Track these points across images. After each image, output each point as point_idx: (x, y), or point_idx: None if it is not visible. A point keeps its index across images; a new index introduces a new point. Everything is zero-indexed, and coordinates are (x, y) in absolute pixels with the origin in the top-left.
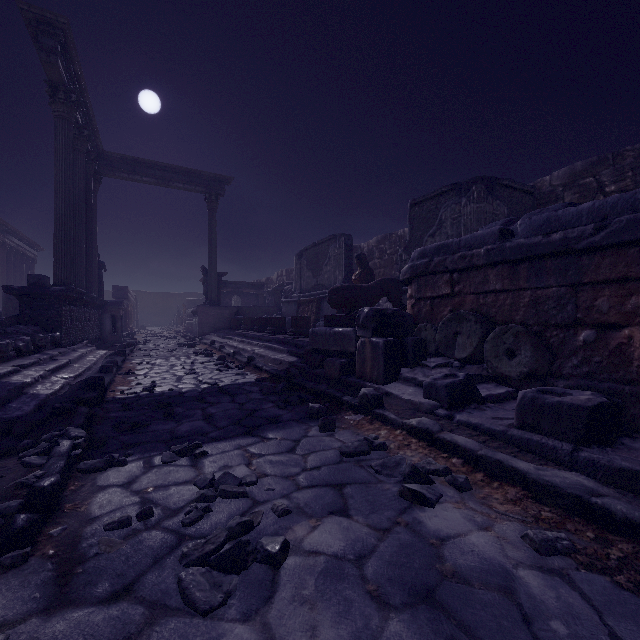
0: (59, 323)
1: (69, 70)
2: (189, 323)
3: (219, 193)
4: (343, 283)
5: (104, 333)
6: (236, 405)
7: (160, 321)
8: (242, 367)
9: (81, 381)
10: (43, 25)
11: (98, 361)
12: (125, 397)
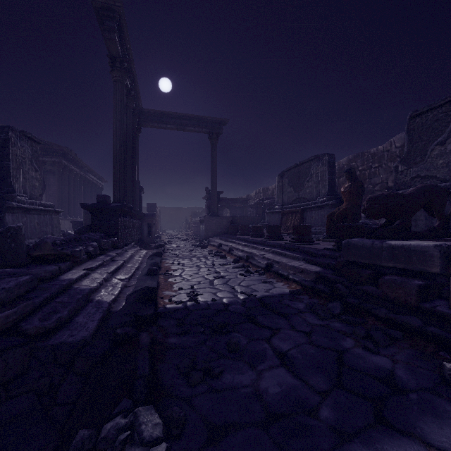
0: (116, 230)
1: (122, 46)
2: (195, 228)
3: (219, 132)
4: (327, 195)
5: (143, 236)
6: (301, 335)
7: (173, 226)
8: (262, 273)
9: (137, 292)
10: (106, 11)
11: (142, 260)
12: (175, 308)
